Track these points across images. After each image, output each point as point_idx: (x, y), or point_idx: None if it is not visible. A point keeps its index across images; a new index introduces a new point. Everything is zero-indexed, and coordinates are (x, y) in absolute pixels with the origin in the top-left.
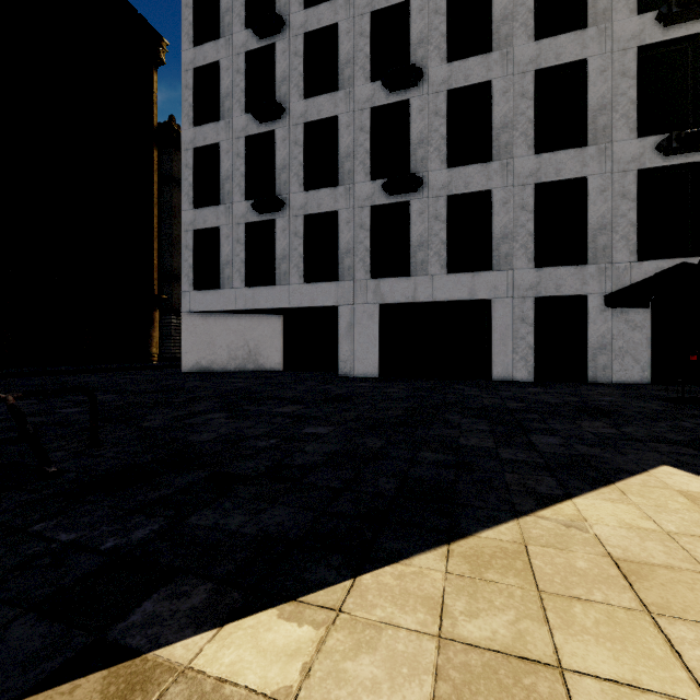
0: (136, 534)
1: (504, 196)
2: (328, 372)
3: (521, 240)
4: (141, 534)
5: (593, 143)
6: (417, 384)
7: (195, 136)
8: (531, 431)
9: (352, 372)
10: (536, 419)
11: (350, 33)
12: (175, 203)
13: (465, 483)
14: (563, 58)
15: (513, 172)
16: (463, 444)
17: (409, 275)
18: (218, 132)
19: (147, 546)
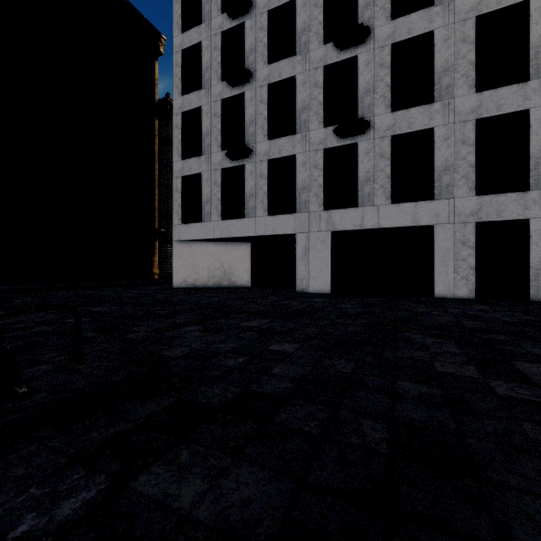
0: (63, 507)
1: (446, 132)
2: (287, 288)
3: (462, 171)
4: (69, 508)
5: (535, 78)
6: (366, 300)
7: (183, 102)
8: (510, 356)
9: (308, 289)
10: (505, 341)
11: (306, 5)
12: (170, 159)
13: (475, 437)
14: (504, 2)
15: (454, 110)
16: (442, 372)
17: (357, 206)
18: (200, 98)
19: (66, 538)
